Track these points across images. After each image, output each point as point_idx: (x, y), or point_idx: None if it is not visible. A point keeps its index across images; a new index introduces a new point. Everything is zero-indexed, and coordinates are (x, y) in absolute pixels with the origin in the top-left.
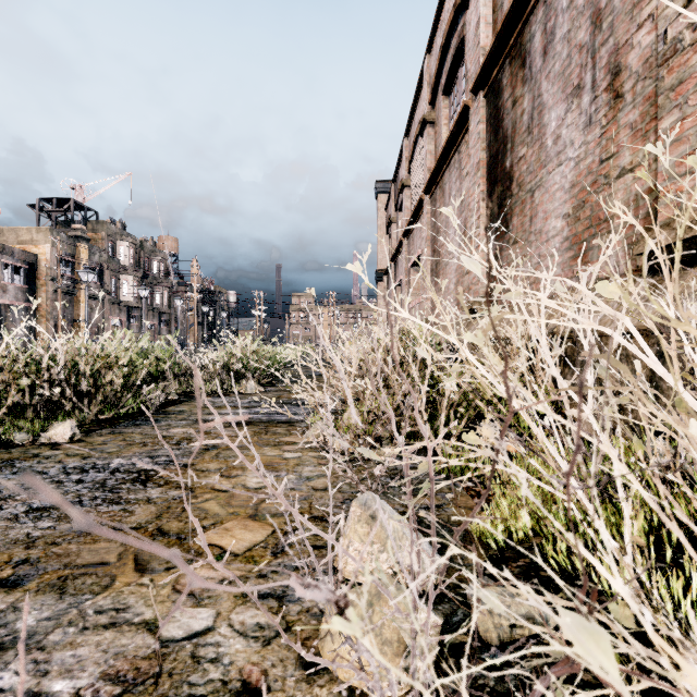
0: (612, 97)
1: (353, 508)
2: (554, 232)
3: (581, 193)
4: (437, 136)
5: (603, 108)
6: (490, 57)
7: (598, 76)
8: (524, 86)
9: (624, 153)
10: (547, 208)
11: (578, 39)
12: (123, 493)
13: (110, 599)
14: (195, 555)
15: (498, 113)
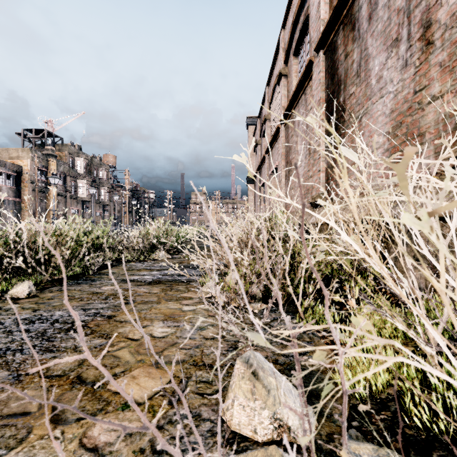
0: (424, 44)
1: (237, 365)
2: (377, 145)
3: (398, 116)
4: (289, 84)
5: (417, 53)
6: (329, 25)
7: (412, 30)
8: (354, 43)
9: (434, 84)
10: (371, 129)
11: (397, 5)
12: (57, 342)
13: (21, 455)
14: (104, 405)
15: (334, 64)
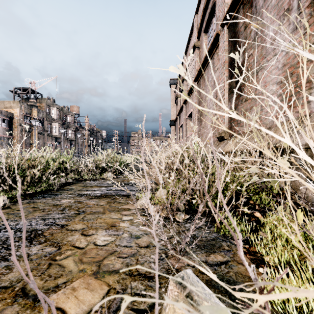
0: (313, 10)
1: (171, 286)
2: (271, 92)
3: (289, 68)
4: (200, 53)
5: (306, 17)
6: (232, 5)
7: (302, 0)
8: (251, 17)
9: None
10: (266, 80)
11: None
12: None
13: None
14: None
15: (235, 35)
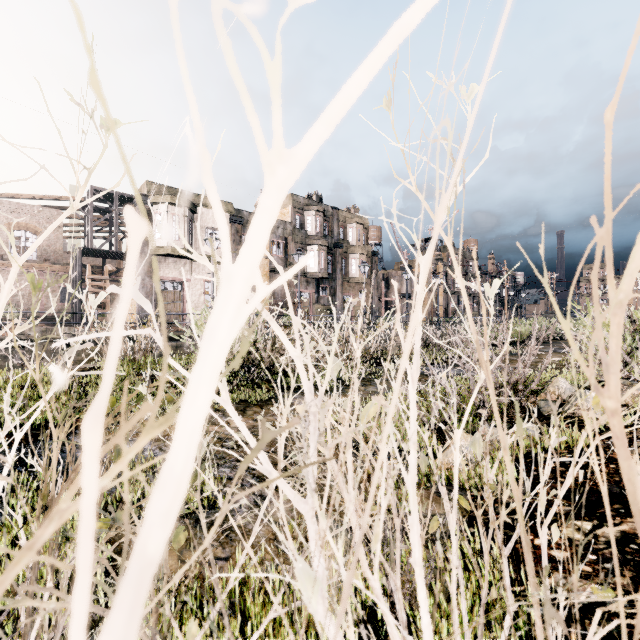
0: None
1: None
2: None
3: None
4: None
5: None
6: None
7: None
8: None
9: None
10: None
11: None
12: None
13: None
14: None
15: None
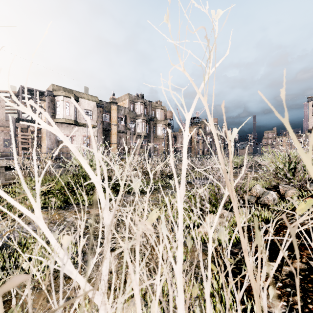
0: None
1: None
2: None
3: None
4: None
5: None
6: None
7: None
8: None
9: None
10: None
11: None
12: None
13: None
14: None
15: None
